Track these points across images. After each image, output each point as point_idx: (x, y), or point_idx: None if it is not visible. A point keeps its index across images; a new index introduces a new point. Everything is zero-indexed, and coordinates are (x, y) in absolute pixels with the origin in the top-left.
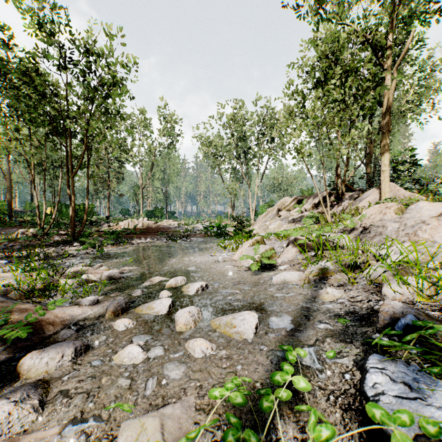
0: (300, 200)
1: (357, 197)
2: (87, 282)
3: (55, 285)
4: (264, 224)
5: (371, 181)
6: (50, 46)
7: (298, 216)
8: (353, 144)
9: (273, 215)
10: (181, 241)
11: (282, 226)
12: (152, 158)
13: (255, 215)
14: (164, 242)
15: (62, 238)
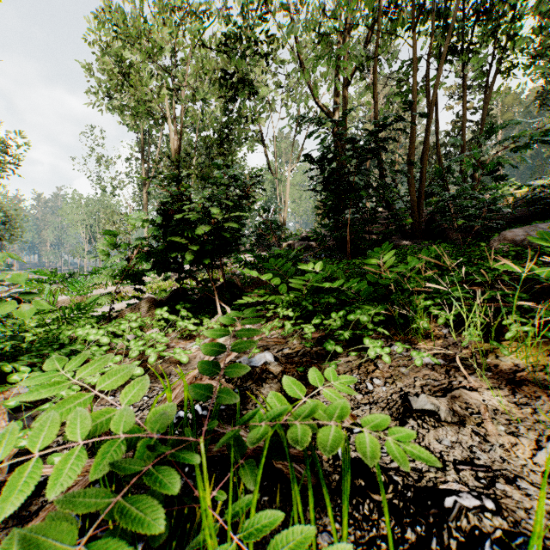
0: None
1: None
2: None
3: None
4: None
5: None
6: None
7: None
8: None
9: None
10: None
11: None
12: None
13: None
14: None
15: None
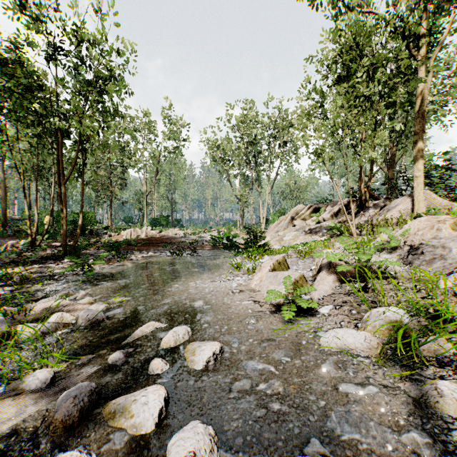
0: (316, 208)
1: (383, 205)
2: (56, 328)
3: (5, 339)
4: (278, 235)
5: (395, 188)
6: (36, 33)
7: (316, 226)
8: (371, 148)
9: (286, 224)
10: (187, 255)
11: (298, 238)
12: (157, 163)
13: (265, 223)
14: (168, 256)
15: (55, 251)
